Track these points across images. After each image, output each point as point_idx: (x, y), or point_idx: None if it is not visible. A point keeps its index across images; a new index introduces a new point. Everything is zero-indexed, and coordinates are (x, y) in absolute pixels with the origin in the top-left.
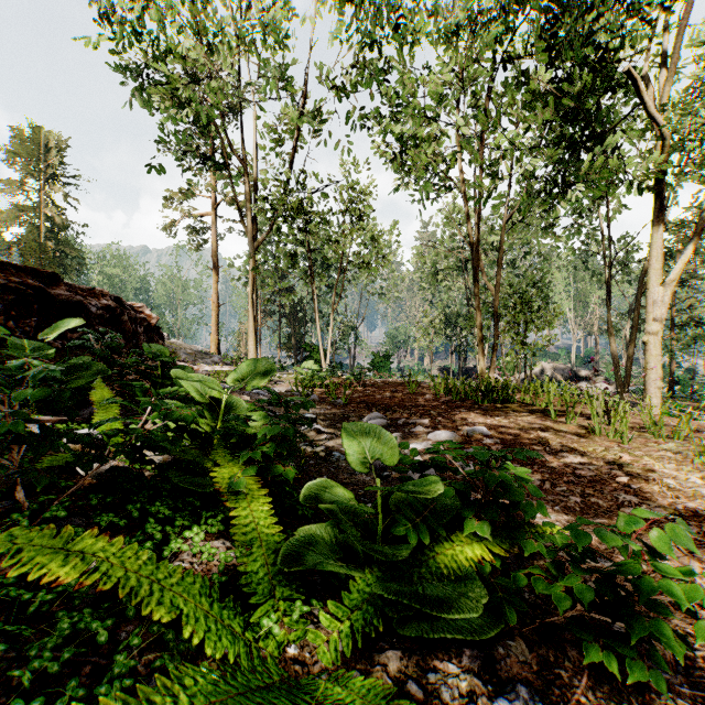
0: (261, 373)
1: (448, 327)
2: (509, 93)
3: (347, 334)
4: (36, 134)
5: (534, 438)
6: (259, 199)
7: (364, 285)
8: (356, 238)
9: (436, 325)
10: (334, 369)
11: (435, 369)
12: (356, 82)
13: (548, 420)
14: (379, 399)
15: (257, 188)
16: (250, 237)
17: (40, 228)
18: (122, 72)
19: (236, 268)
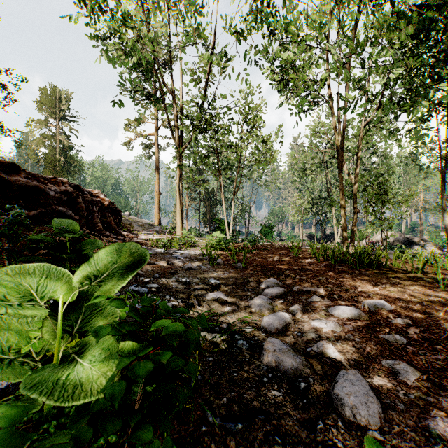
0: (125, 267)
1: (313, 207)
2: (365, 32)
3: (243, 212)
4: (54, 91)
5: (445, 318)
6: (183, 118)
7: (254, 180)
8: (251, 142)
9: (306, 205)
10: (235, 237)
11: (303, 235)
12: (251, 29)
13: (436, 290)
14: (271, 262)
15: (182, 113)
16: (177, 145)
17: (56, 148)
18: (94, 38)
19: (171, 169)
